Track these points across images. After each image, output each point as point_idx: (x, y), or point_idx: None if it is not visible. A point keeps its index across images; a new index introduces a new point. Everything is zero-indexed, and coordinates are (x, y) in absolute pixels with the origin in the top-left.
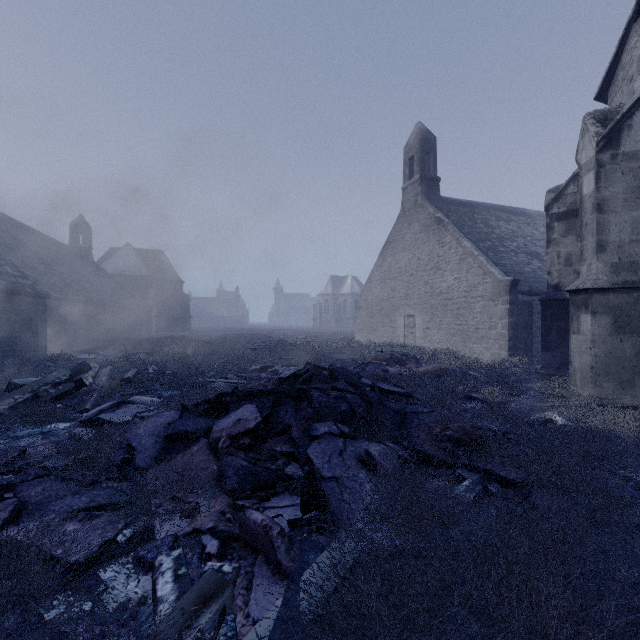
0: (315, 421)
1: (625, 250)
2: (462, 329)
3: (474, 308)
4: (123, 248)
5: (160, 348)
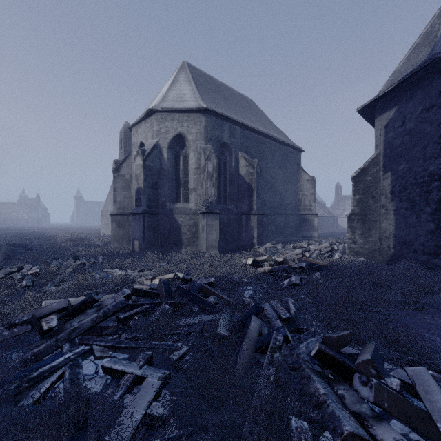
0: None
1: (122, 203)
2: None
3: None
4: None
5: None
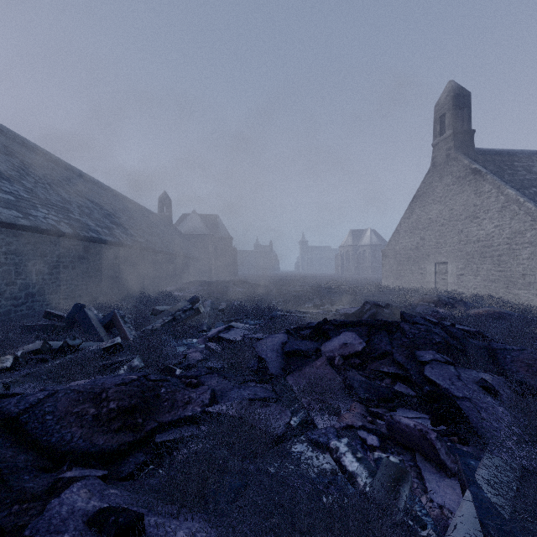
0: (414, 349)
1: None
2: (504, 275)
3: (519, 254)
4: (191, 214)
5: (227, 289)
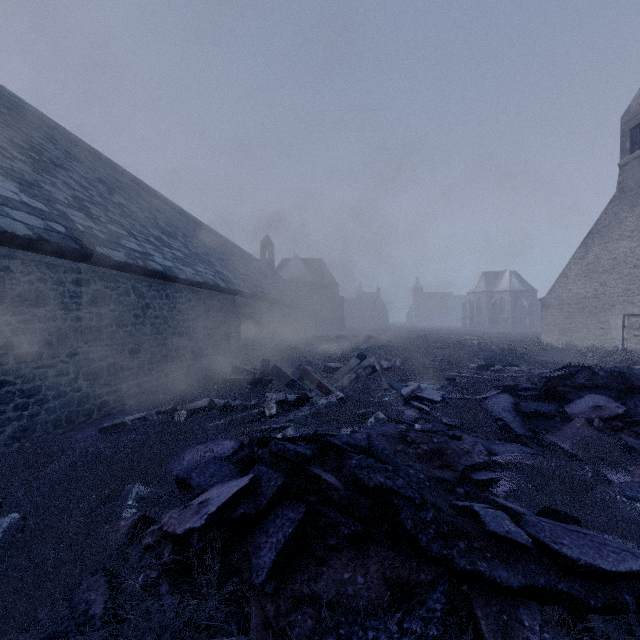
0: None
1: None
2: None
3: None
4: (293, 259)
5: (356, 345)
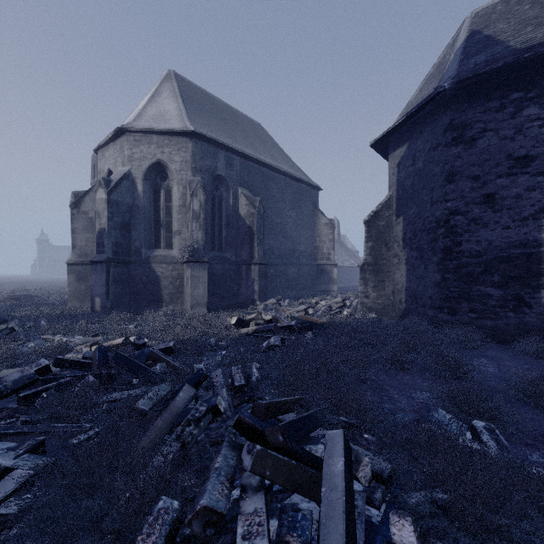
0: None
1: (83, 249)
2: None
3: None
4: None
5: None
